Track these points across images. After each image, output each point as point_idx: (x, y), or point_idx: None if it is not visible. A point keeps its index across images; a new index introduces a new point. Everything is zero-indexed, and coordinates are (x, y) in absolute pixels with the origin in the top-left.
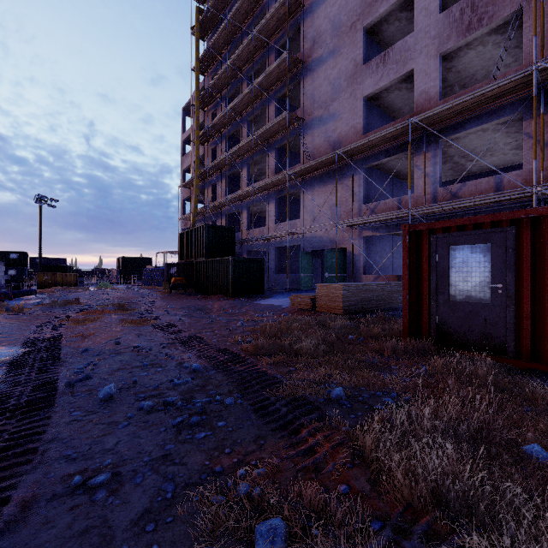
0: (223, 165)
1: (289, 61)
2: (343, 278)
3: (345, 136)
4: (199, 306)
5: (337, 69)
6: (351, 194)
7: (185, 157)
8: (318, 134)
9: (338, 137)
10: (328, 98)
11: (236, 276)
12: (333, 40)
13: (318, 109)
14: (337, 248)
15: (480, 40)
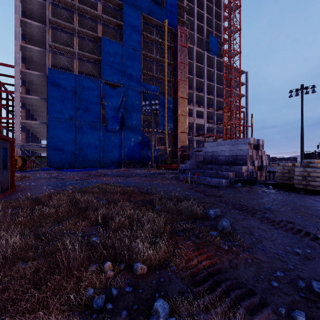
0: None
1: None
2: None
3: None
4: None
5: None
6: None
7: None
8: None
9: None
10: None
11: None
12: None
13: None
14: None
15: None
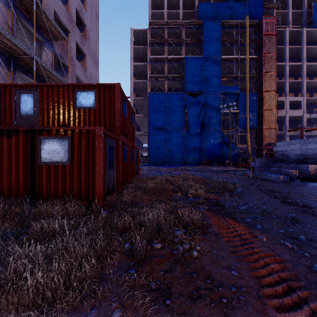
0: None
1: None
2: None
3: None
4: None
5: None
6: None
7: None
8: None
9: None
10: None
11: None
12: None
13: None
14: None
15: None
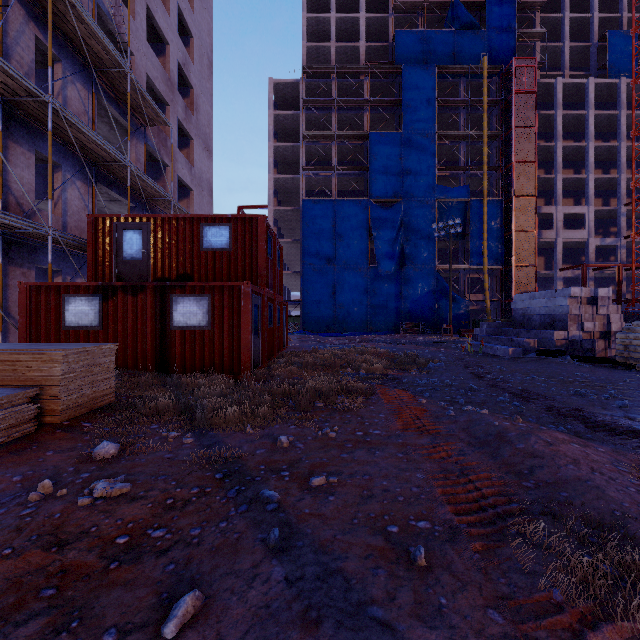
0: None
1: None
2: None
3: None
4: None
5: None
6: None
7: None
8: None
9: None
10: None
11: None
12: None
13: None
14: None
15: None
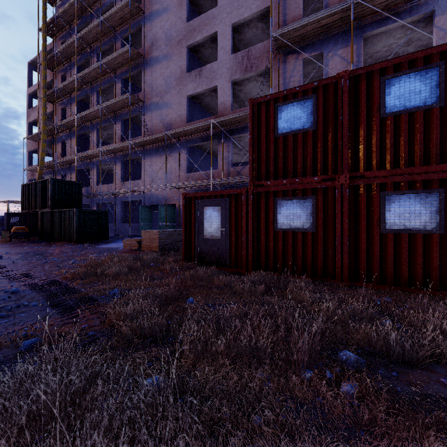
0: (73, 126)
1: (132, 52)
2: (173, 226)
3: (175, 121)
4: (39, 252)
5: (169, 70)
6: (179, 165)
7: (31, 110)
8: (156, 116)
9: (170, 121)
10: (163, 90)
11: (81, 225)
12: (166, 47)
13: (155, 96)
14: (169, 204)
15: (254, 78)
